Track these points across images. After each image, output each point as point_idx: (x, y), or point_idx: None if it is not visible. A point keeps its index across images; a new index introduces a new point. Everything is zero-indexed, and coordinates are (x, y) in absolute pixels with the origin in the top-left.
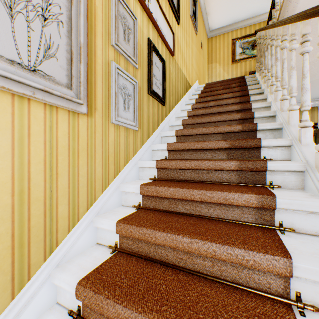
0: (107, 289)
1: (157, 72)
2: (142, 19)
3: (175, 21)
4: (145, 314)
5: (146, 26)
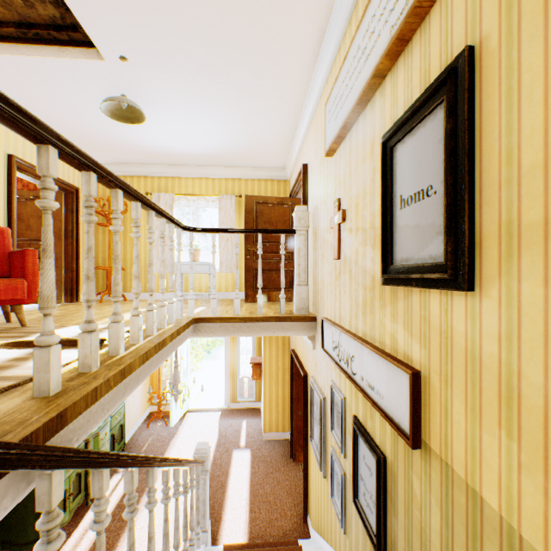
0: (287, 547)
1: (367, 473)
2: (350, 390)
3: (443, 297)
4: (268, 547)
5: (355, 395)
